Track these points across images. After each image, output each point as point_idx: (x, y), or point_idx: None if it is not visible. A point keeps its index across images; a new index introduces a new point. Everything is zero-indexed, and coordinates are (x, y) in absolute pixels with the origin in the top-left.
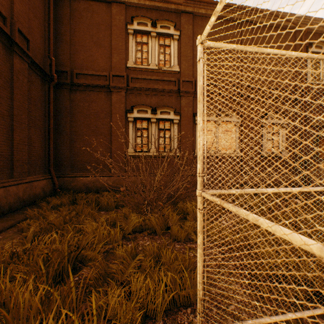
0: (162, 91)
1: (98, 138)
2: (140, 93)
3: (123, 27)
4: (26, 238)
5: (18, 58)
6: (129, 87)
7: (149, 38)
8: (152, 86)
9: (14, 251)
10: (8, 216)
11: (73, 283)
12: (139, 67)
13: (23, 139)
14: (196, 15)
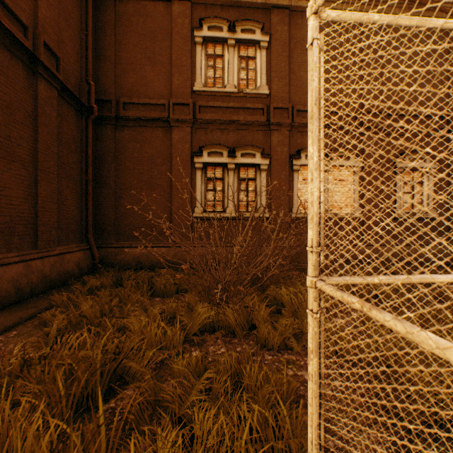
0: (244, 124)
1: (153, 193)
2: (212, 128)
3: (188, 34)
4: (49, 335)
5: (45, 83)
6: (197, 119)
7: (225, 48)
8: (229, 117)
9: (26, 358)
10: (29, 302)
11: (102, 420)
12: (210, 90)
13: (50, 196)
14: (294, 10)
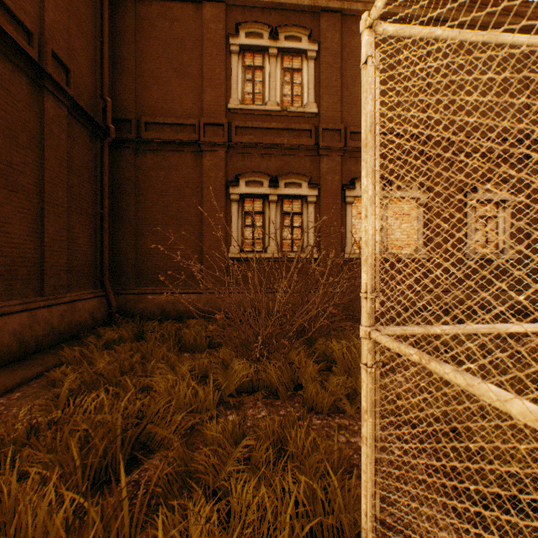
0: (288, 149)
1: (181, 229)
2: (250, 153)
3: (222, 41)
4: (59, 397)
5: (52, 99)
6: (233, 142)
7: (266, 58)
8: (270, 140)
9: (33, 423)
10: (34, 359)
11: (124, 493)
12: (249, 108)
13: (59, 232)
14: (347, 14)
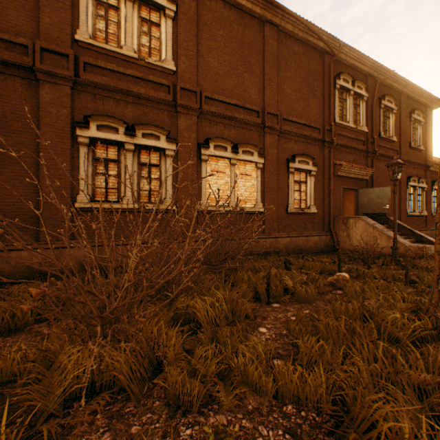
0: (146, 99)
1: (6, 171)
2: (103, 95)
3: None
4: None
5: None
6: (81, 78)
7: None
8: (126, 87)
9: None
10: None
11: None
12: (101, 46)
13: None
14: None
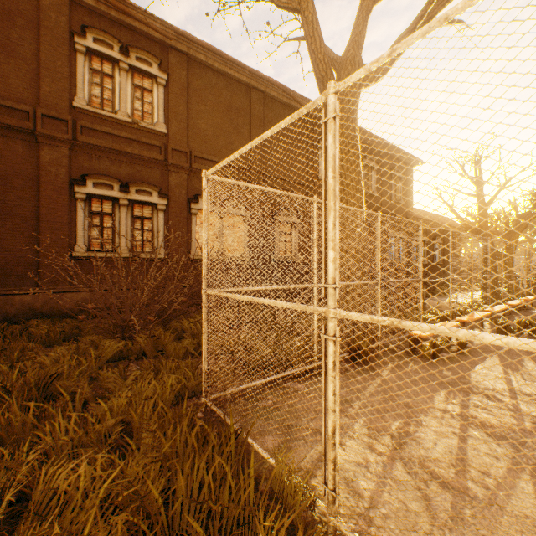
0: (140, 159)
1: (8, 224)
2: (99, 155)
3: (65, 35)
4: None
5: None
6: (79, 141)
7: (116, 69)
8: (121, 148)
9: None
10: None
11: (68, 398)
12: (98, 112)
13: None
14: (193, 59)
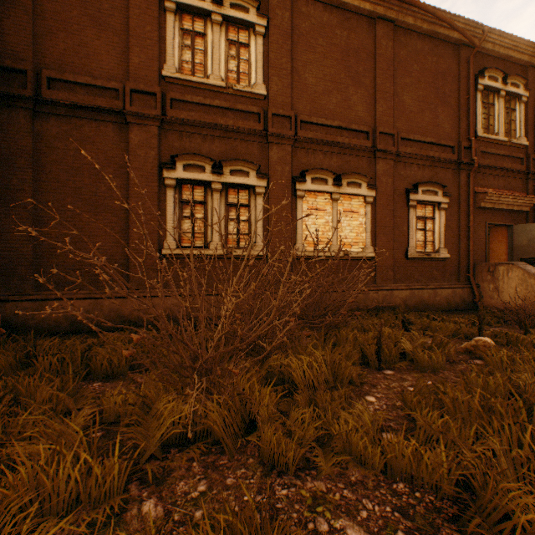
0: (234, 131)
1: (99, 218)
2: (190, 132)
3: None
4: None
5: None
6: (167, 117)
7: (208, 24)
8: (213, 120)
9: None
10: None
11: None
12: (188, 79)
13: None
14: None
